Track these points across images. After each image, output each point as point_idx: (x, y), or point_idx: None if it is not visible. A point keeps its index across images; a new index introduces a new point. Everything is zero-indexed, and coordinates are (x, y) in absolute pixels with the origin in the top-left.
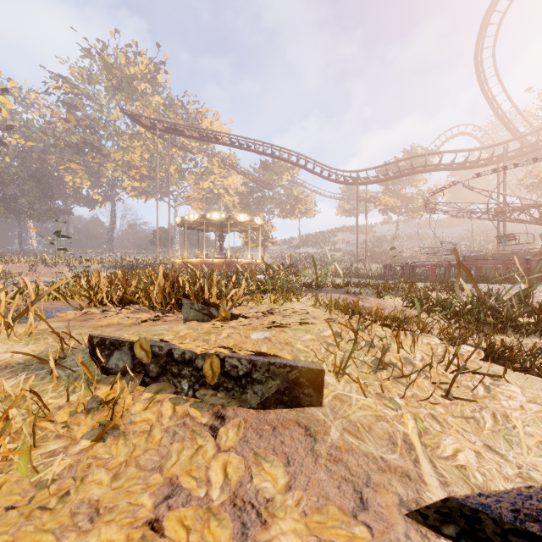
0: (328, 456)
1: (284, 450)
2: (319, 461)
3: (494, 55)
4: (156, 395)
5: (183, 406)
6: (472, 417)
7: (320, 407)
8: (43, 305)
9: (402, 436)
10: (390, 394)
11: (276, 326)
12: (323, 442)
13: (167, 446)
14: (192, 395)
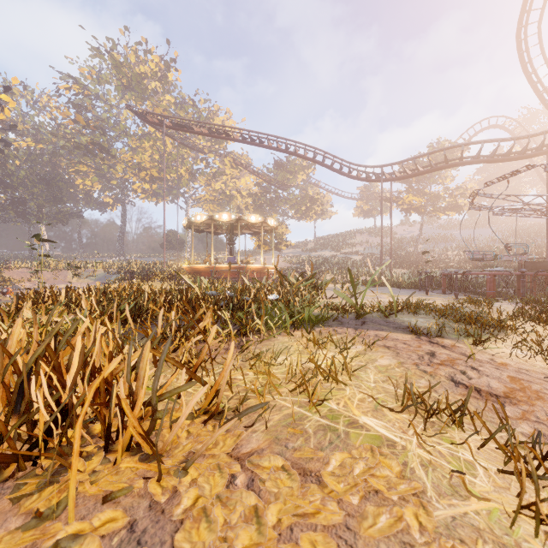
0: None
1: None
2: None
3: (539, 31)
4: None
5: None
6: None
7: None
8: None
9: None
10: None
11: None
12: None
13: None
14: None
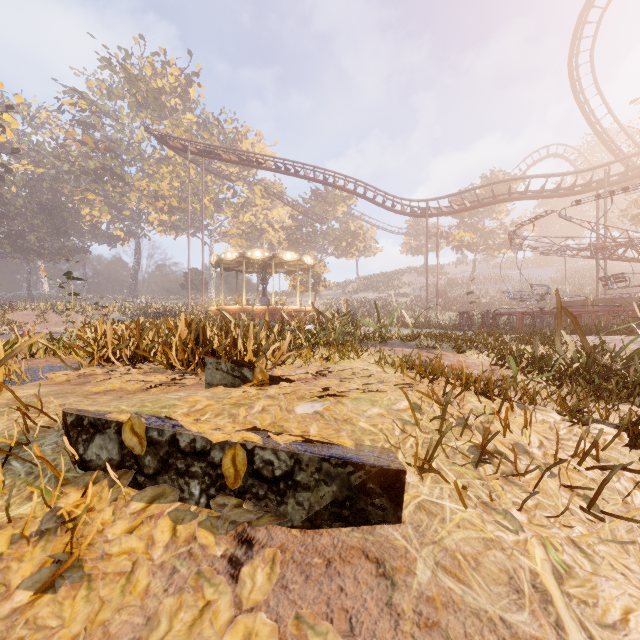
0: (415, 617)
1: (345, 605)
2: (402, 627)
3: (592, 60)
4: (149, 506)
5: (188, 526)
6: (631, 542)
7: (398, 525)
8: (37, 362)
9: (529, 577)
10: (503, 503)
11: (330, 395)
12: (407, 589)
13: (158, 596)
14: (206, 505)
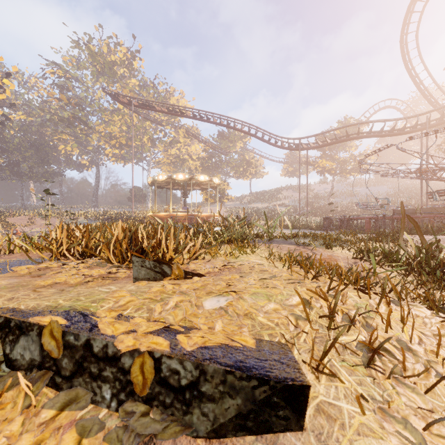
0: None
1: None
2: None
3: (417, 38)
4: (59, 415)
5: (93, 441)
6: None
7: (300, 432)
8: (13, 256)
9: None
10: (401, 410)
11: (233, 291)
12: None
13: None
14: (116, 409)
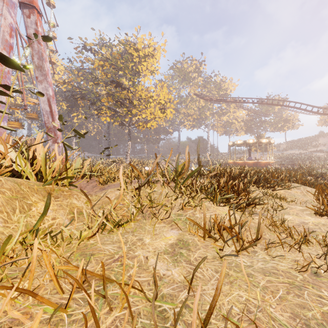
0: None
1: None
2: None
3: None
4: None
5: None
6: None
7: None
8: None
9: None
10: None
11: None
12: None
13: None
14: None
